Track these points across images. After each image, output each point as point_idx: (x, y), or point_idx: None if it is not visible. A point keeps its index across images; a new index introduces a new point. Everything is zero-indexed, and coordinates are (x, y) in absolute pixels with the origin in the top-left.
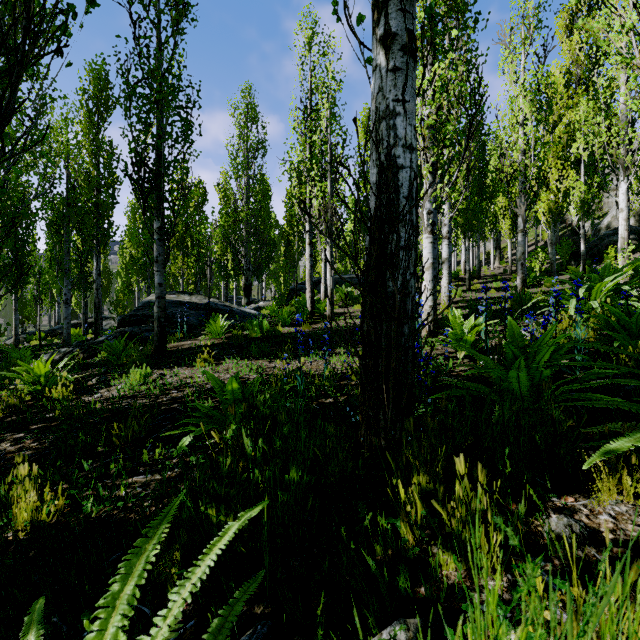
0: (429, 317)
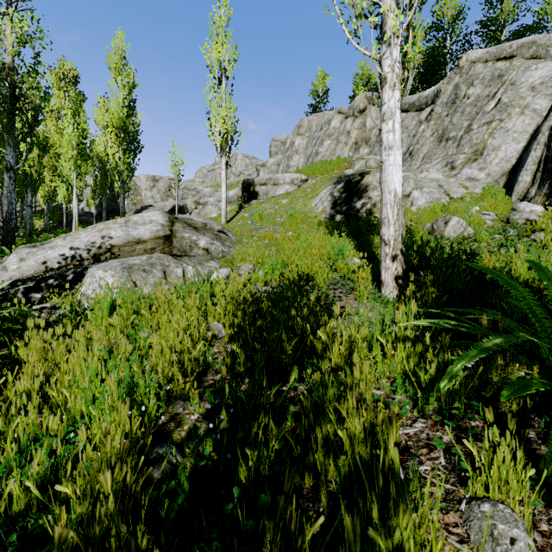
0: None
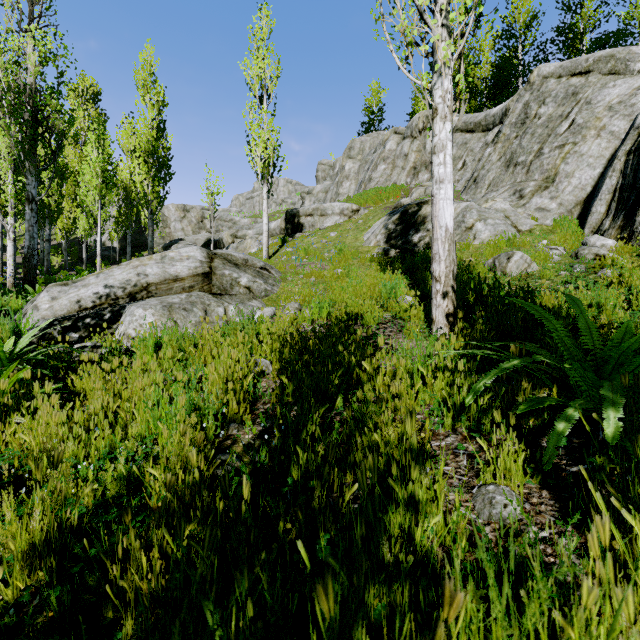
0: (13, 277)
